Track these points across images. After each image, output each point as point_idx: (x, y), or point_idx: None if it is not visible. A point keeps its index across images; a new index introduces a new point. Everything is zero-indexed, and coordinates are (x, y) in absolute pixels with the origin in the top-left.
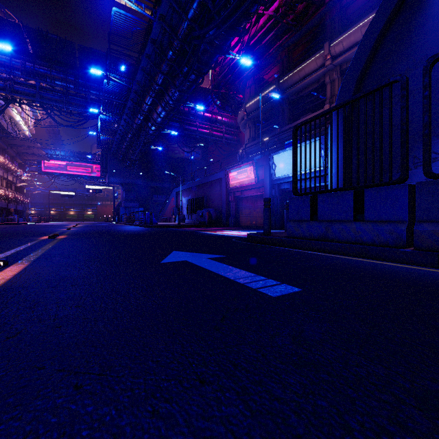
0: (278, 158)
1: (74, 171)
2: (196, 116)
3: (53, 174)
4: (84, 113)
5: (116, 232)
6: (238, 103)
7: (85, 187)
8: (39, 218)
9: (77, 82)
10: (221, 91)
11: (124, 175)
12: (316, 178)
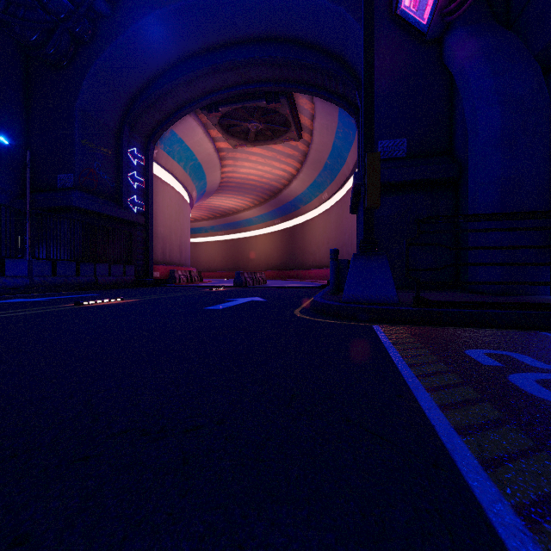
0: None
1: None
2: None
3: None
4: None
5: None
6: None
7: None
8: None
9: None
10: None
11: None
12: None
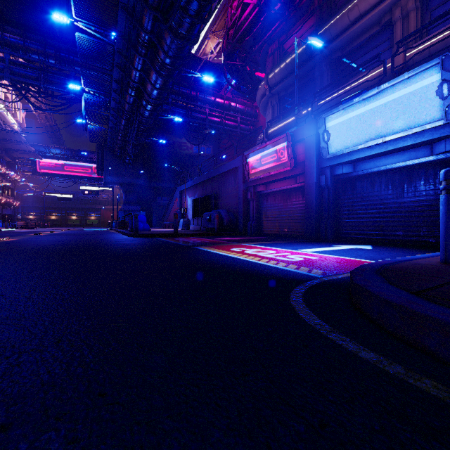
0: (334, 120)
1: (72, 171)
2: (205, 102)
3: (49, 175)
4: (67, 94)
5: (32, 250)
6: (256, 81)
7: (79, 188)
8: (25, 223)
9: (58, 56)
10: (235, 63)
11: (123, 174)
12: (412, 149)
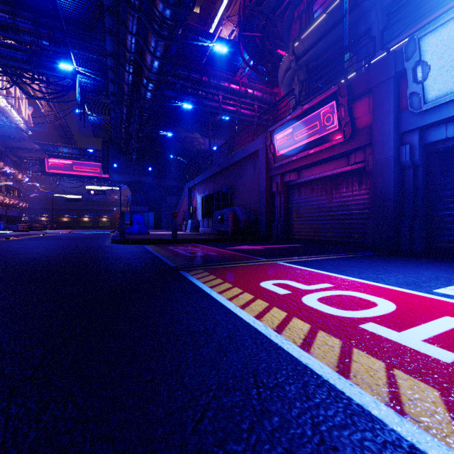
0: (442, 37)
1: (81, 171)
2: (218, 88)
3: (58, 175)
4: (63, 80)
5: None
6: (277, 58)
7: (85, 188)
8: (28, 225)
9: (52, 36)
10: (253, 34)
11: (130, 172)
12: None
